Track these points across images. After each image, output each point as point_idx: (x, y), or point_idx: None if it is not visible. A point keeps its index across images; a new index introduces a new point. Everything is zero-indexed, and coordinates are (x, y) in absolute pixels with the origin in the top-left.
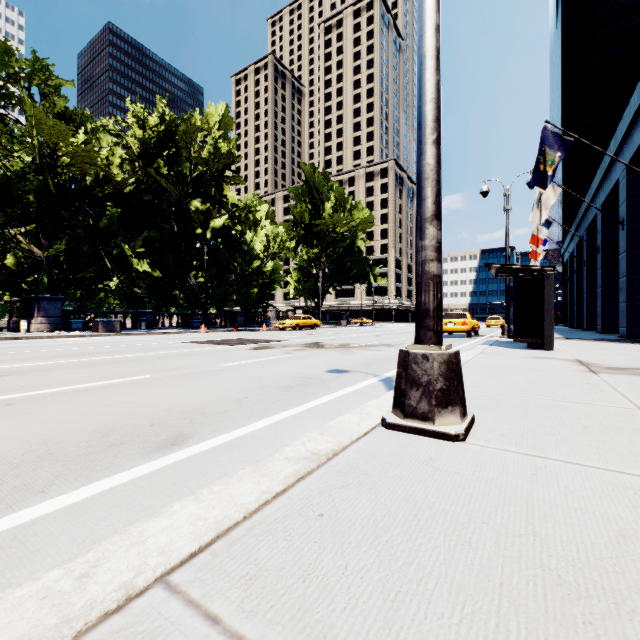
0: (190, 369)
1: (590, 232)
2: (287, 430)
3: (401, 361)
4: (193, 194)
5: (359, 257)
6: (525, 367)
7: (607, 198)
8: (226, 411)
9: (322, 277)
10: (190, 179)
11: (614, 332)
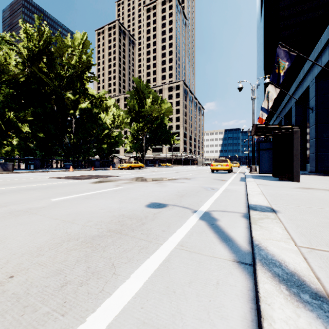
0: (12, 206)
1: (286, 117)
2: None
3: None
4: (66, 87)
5: (165, 130)
6: (320, 199)
7: (299, 97)
8: None
9: (145, 140)
10: (64, 78)
11: (301, 170)
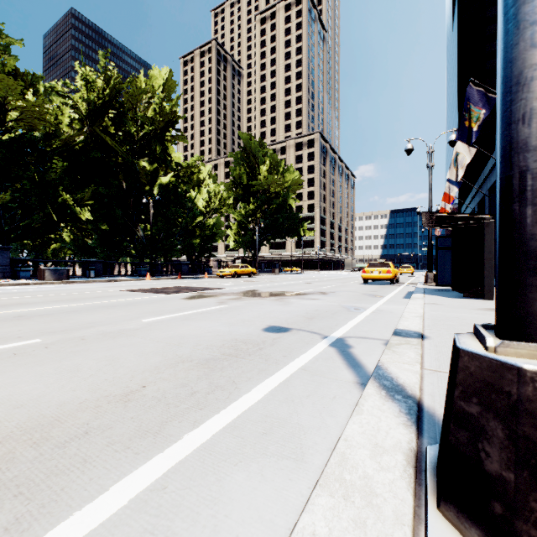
0: (100, 327)
1: (492, 192)
2: (180, 518)
3: (475, 384)
4: (140, 153)
5: (290, 214)
6: None
7: None
8: (87, 432)
9: (258, 231)
10: (137, 139)
11: None
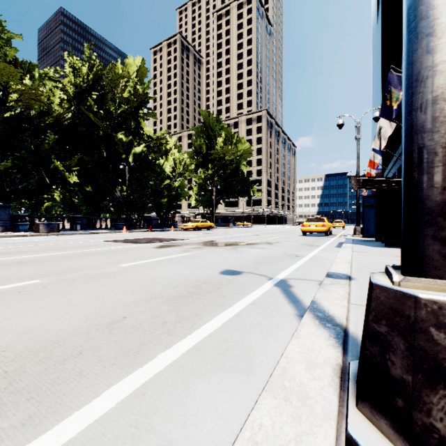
0: (87, 271)
1: None
2: (156, 416)
3: (384, 310)
4: (118, 128)
5: (242, 177)
6: None
7: None
8: (81, 352)
9: (215, 192)
10: (115, 116)
11: None
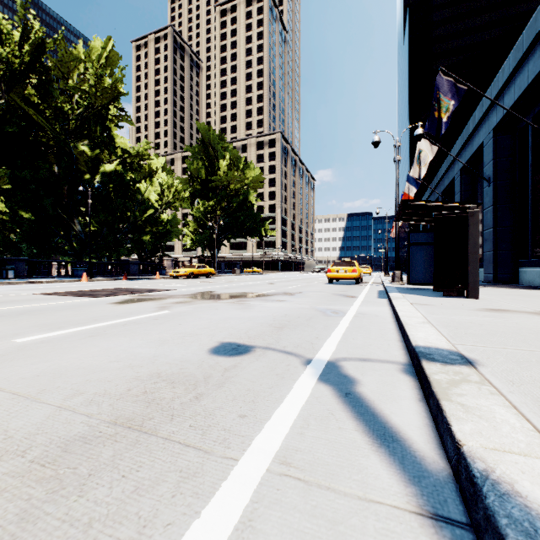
0: None
1: (444, 195)
2: None
3: None
4: (76, 134)
5: (251, 212)
6: (535, 332)
7: (467, 162)
8: None
9: (217, 229)
10: (72, 117)
11: None
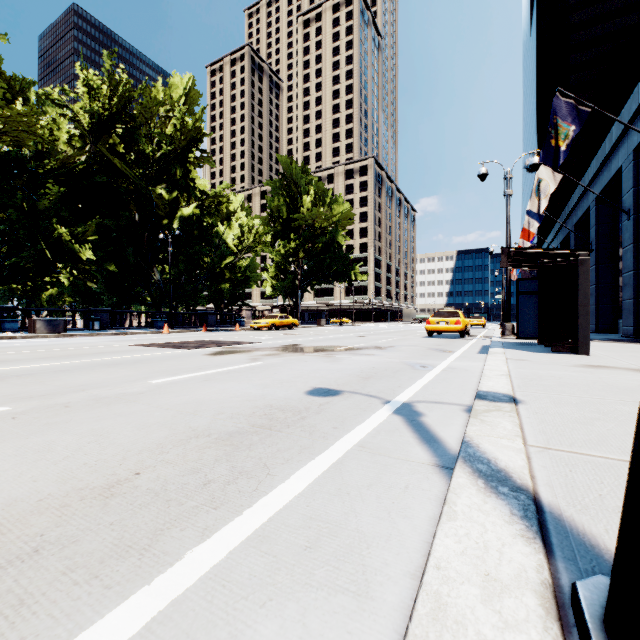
0: (94, 391)
1: (578, 228)
2: None
3: None
4: (156, 179)
5: (339, 254)
6: (607, 385)
7: (604, 189)
8: (38, 549)
9: (300, 274)
10: (153, 161)
11: (609, 331)
